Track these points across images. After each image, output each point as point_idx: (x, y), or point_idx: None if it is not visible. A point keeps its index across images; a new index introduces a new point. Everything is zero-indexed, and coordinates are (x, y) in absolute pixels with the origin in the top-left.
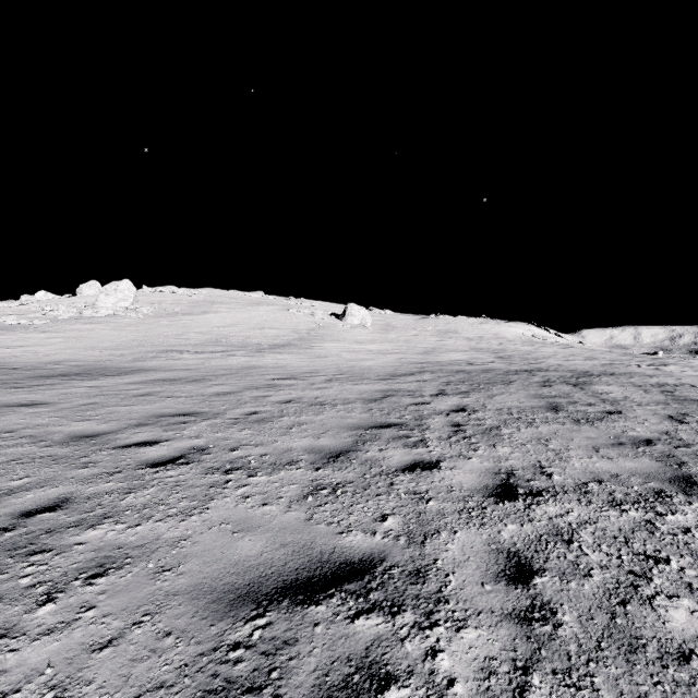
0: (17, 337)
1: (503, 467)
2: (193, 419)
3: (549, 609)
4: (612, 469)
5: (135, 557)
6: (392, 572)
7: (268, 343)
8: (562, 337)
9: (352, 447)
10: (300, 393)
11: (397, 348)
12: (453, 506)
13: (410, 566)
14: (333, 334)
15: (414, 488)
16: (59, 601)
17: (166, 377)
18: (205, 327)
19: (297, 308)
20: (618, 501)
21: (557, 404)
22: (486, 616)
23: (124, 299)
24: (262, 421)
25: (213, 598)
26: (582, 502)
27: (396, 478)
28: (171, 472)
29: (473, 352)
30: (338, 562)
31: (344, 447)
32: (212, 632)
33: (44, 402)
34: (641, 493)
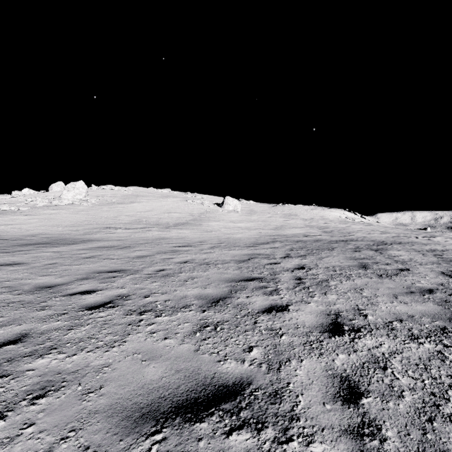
0: (9, 218)
1: (332, 309)
2: (120, 274)
3: (375, 425)
4: (408, 311)
5: (69, 381)
6: (256, 393)
7: (173, 222)
8: (365, 218)
9: (228, 295)
10: (193, 256)
11: (257, 225)
12: (299, 340)
13: (270, 389)
14: (215, 216)
15: (271, 325)
16: (8, 419)
17: (105, 245)
18: (132, 212)
19: (192, 199)
20: (416, 335)
21: (366, 263)
22: (329, 432)
23: (79, 193)
24: (167, 276)
25: (123, 416)
26: (390, 336)
27: (258, 318)
28: (102, 314)
29: (308, 228)
30: (217, 385)
31: (222, 295)
32: (120, 446)
33: (21, 263)
34: (431, 329)
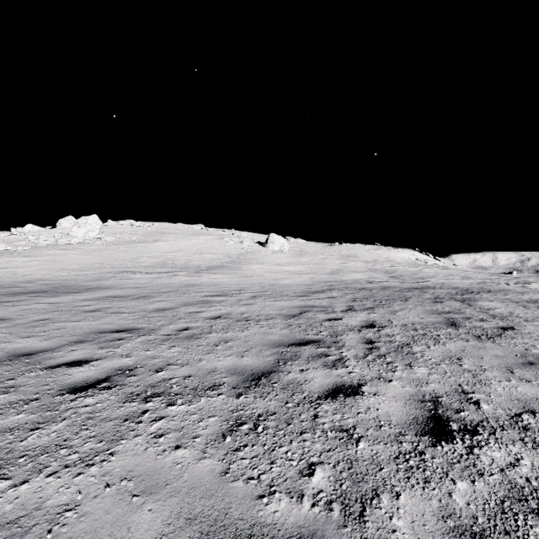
0: (3, 260)
1: (426, 392)
2: (129, 335)
3: None
4: (537, 395)
5: None
6: None
7: (206, 265)
8: (439, 260)
9: (274, 368)
10: (228, 309)
11: (309, 269)
12: (386, 450)
13: None
14: (258, 258)
15: (340, 421)
16: None
17: (117, 294)
18: (155, 252)
19: (229, 237)
20: None
21: (454, 319)
22: None
23: (92, 230)
24: (191, 337)
25: None
26: (527, 443)
27: (319, 407)
28: (89, 400)
29: (371, 273)
30: None
31: (266, 367)
32: None
33: (3, 318)
34: None
